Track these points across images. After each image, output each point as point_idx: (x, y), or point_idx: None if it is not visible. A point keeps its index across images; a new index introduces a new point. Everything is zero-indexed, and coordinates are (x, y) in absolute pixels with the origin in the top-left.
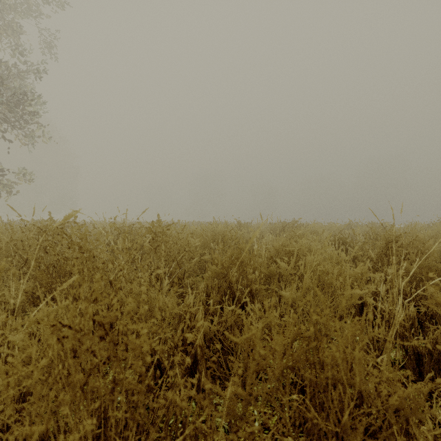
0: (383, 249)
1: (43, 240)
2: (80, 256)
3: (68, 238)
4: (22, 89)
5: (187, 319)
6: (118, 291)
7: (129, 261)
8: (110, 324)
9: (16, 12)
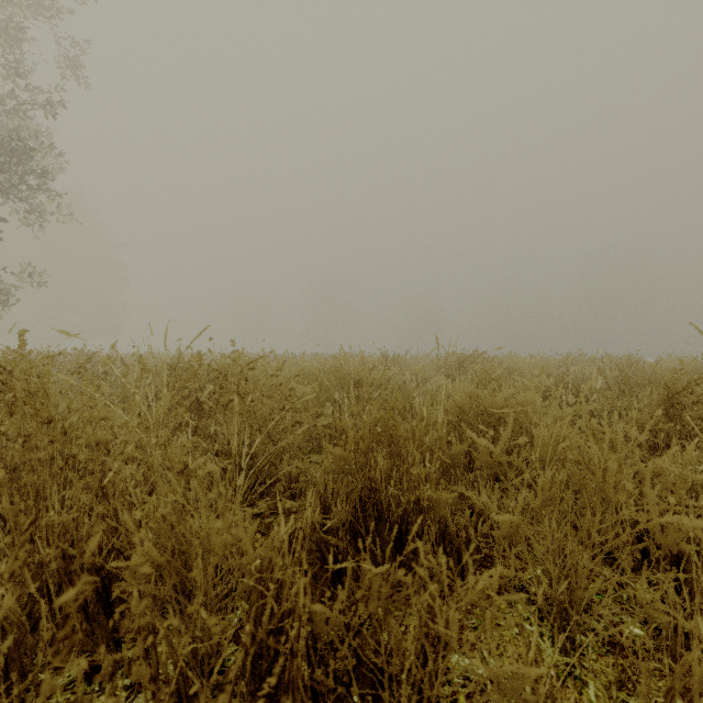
0: (646, 403)
1: (5, 389)
2: (35, 432)
3: (9, 390)
4: (21, 133)
5: (269, 598)
6: (120, 512)
7: (176, 430)
8: (103, 585)
9: (14, 6)
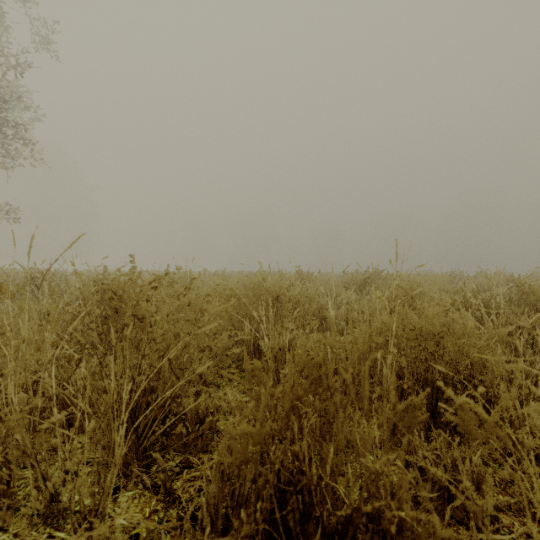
0: None
1: None
2: None
3: None
4: None
5: None
6: None
7: (66, 358)
8: None
9: None
